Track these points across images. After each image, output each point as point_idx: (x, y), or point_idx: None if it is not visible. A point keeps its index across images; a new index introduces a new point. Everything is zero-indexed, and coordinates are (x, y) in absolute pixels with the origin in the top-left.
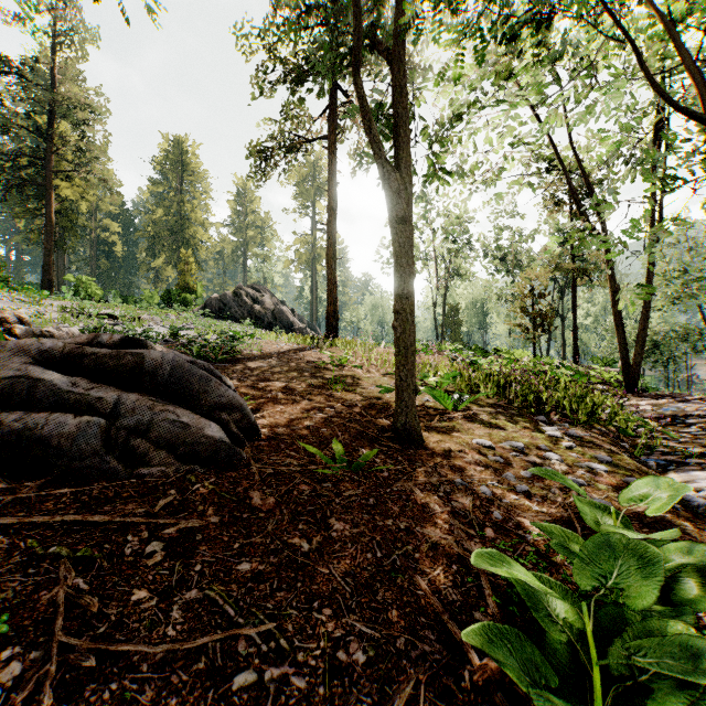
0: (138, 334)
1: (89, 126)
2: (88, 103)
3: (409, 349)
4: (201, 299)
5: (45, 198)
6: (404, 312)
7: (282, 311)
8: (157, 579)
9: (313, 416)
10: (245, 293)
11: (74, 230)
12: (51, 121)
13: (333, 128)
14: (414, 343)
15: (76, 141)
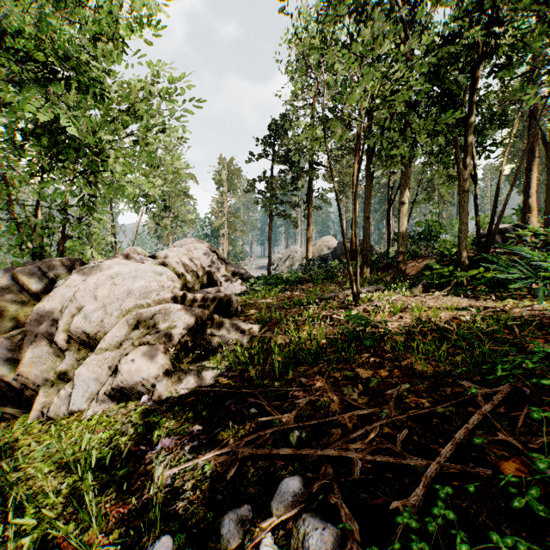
0: None
1: None
2: None
3: (545, 213)
4: None
5: None
6: (544, 201)
7: None
8: None
9: None
10: None
11: None
12: None
13: None
14: (547, 211)
15: None
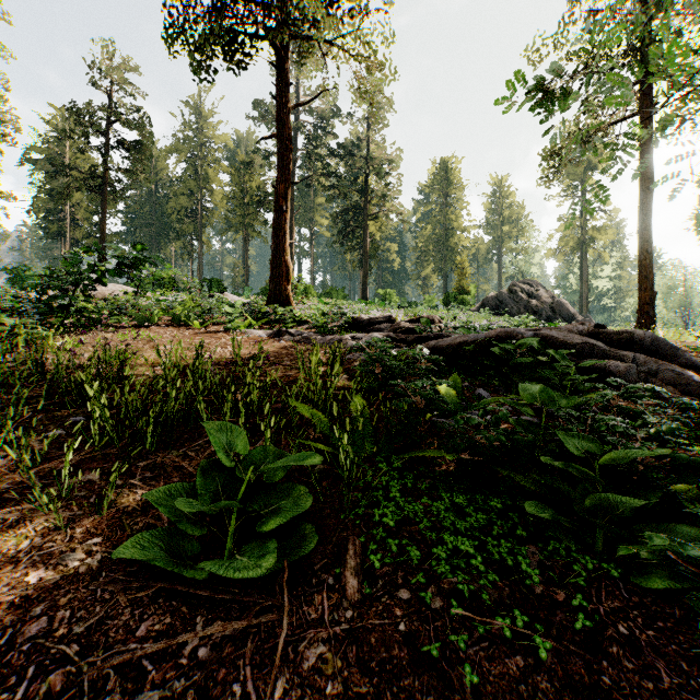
0: (526, 326)
1: (388, 174)
2: (387, 157)
3: None
4: (473, 299)
5: (363, 236)
6: None
7: (562, 304)
8: None
9: None
10: (519, 290)
11: (375, 255)
12: (367, 180)
13: (647, 100)
14: None
15: (382, 189)
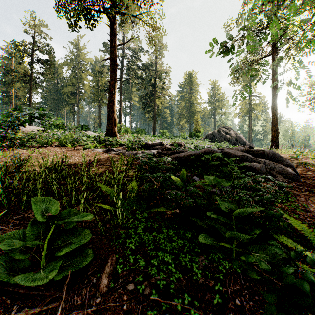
0: (221, 147)
1: (165, 78)
2: (164, 70)
3: None
4: (202, 135)
5: (153, 106)
6: None
7: (240, 137)
8: (313, 195)
9: (310, 173)
10: (222, 131)
11: (159, 115)
12: (155, 81)
13: (275, 49)
14: None
15: (162, 85)
